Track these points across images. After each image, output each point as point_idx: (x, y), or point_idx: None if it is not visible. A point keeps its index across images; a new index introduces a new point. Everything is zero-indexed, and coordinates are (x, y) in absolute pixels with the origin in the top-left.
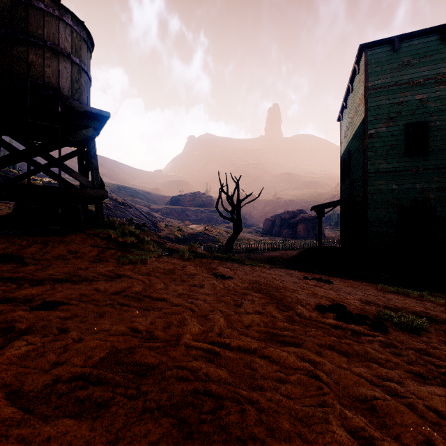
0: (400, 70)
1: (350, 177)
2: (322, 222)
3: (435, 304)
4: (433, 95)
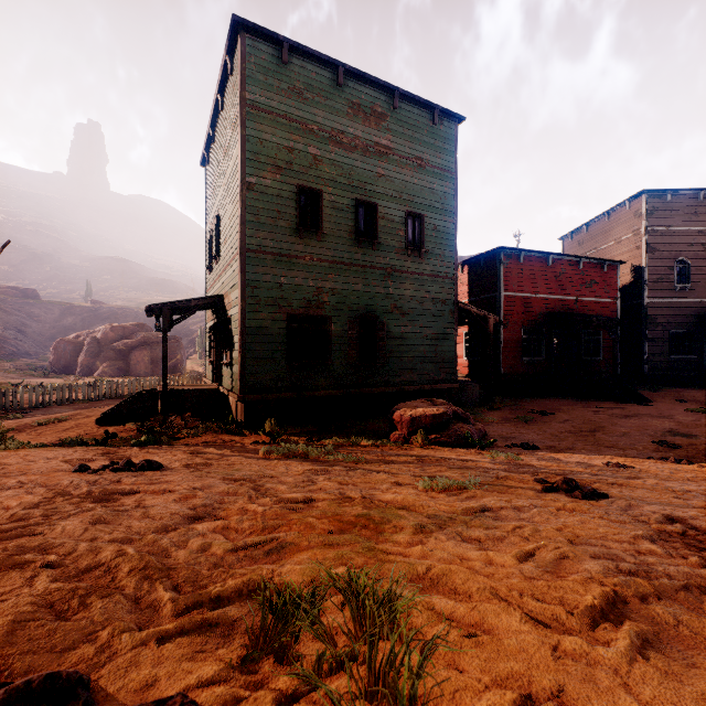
0: (291, 98)
1: (221, 260)
2: (181, 347)
3: (346, 464)
4: (329, 156)
